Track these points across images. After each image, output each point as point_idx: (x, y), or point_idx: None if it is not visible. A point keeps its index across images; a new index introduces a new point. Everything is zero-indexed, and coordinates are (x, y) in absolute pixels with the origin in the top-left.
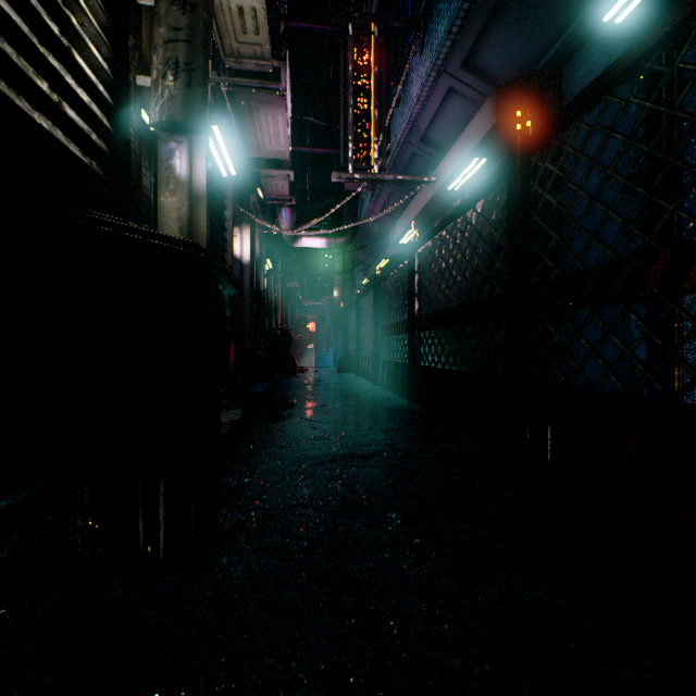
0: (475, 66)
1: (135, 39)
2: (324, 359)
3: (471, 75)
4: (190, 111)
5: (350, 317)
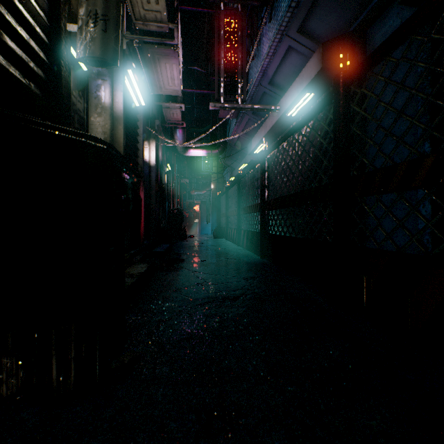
0: (307, 31)
1: None
2: (205, 229)
3: (304, 37)
4: (106, 49)
5: (222, 201)
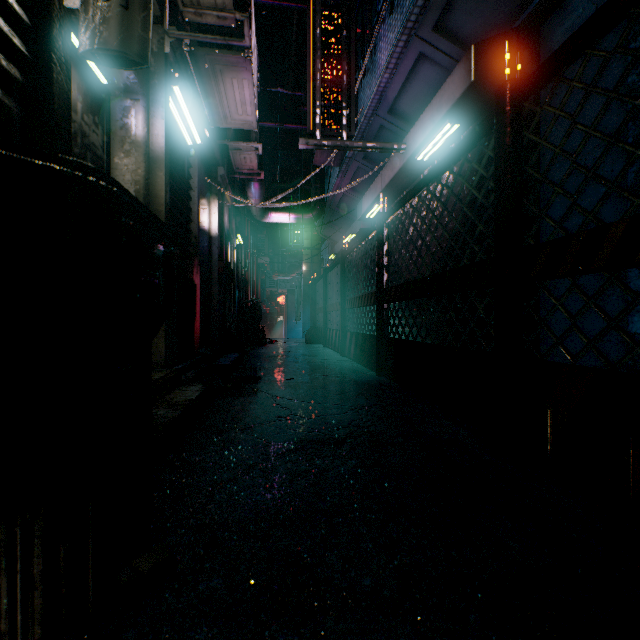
0: (447, 28)
1: None
2: (293, 330)
3: (443, 38)
4: (128, 38)
5: (318, 290)
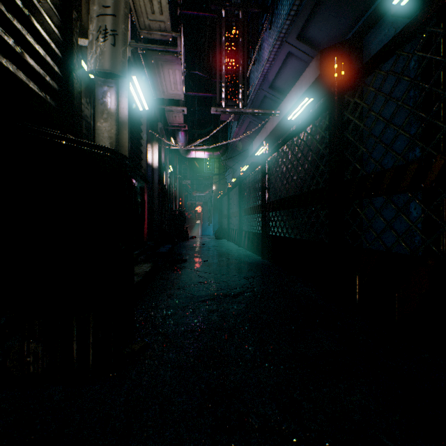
0: (306, 38)
1: (77, 13)
2: (207, 230)
3: (303, 43)
4: (115, 62)
5: (223, 202)
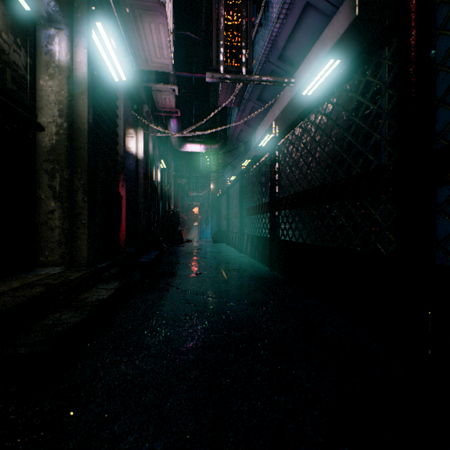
0: None
1: None
2: (204, 232)
3: None
4: None
5: (222, 202)
